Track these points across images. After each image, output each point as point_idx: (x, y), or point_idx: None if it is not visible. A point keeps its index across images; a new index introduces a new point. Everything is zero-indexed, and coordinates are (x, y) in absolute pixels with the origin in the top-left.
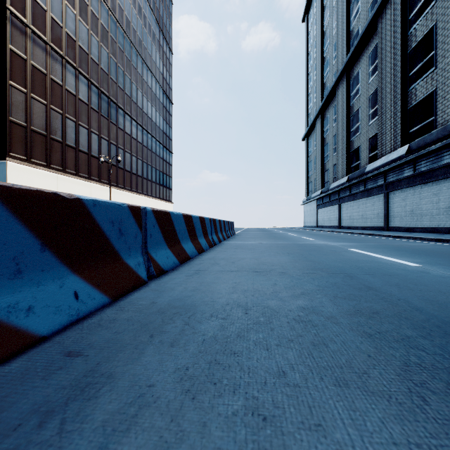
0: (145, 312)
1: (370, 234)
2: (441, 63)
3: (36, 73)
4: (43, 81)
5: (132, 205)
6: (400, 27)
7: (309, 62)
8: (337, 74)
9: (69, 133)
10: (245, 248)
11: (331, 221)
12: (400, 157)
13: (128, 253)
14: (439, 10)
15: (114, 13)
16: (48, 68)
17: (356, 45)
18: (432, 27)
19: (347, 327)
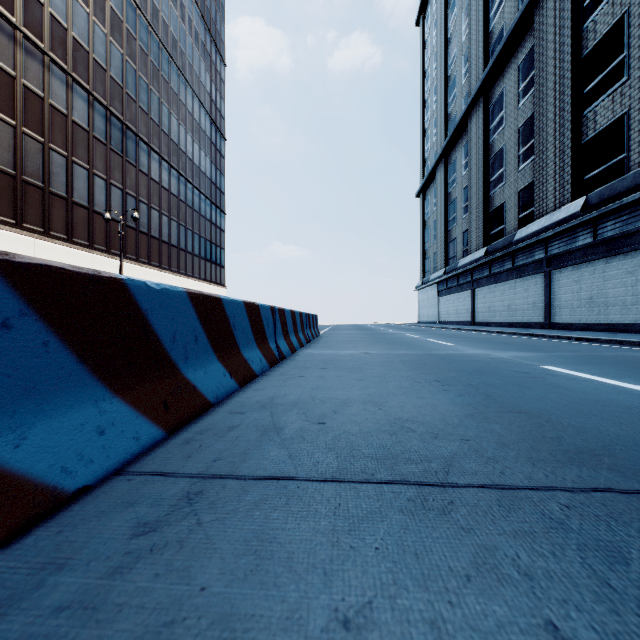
0: None
1: (535, 335)
2: (639, 70)
3: None
4: (9, 87)
5: None
6: (570, 19)
7: (425, 83)
8: (470, 97)
9: (55, 174)
10: (341, 367)
11: (460, 315)
12: (572, 217)
13: None
14: None
15: None
16: (19, 68)
17: (499, 51)
18: (622, 16)
19: None
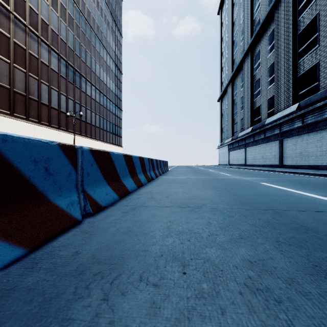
0: (59, 272)
1: (271, 170)
2: (323, 42)
3: (17, 48)
4: (23, 54)
5: (64, 144)
6: (291, 16)
7: (222, 44)
8: (244, 52)
9: (43, 94)
10: (176, 182)
11: (239, 161)
12: (292, 113)
13: (58, 193)
14: (322, 2)
15: (78, 5)
16: (27, 45)
17: (258, 30)
18: (316, 15)
19: (324, 304)
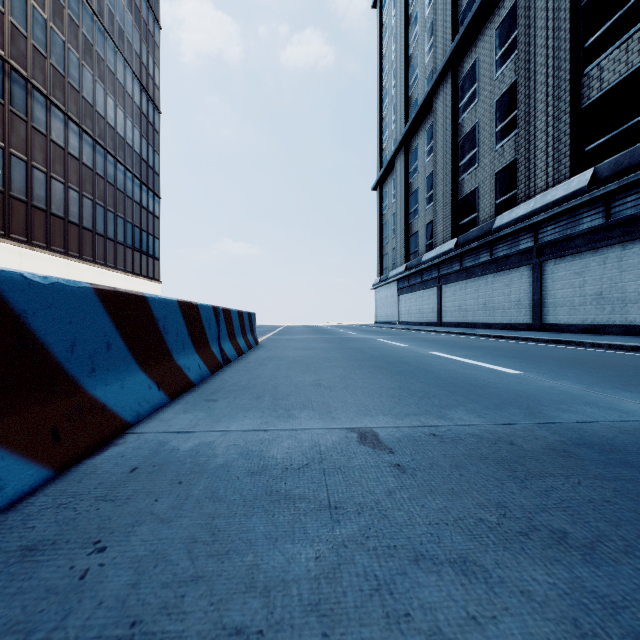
0: None
1: (563, 341)
2: None
3: None
4: None
5: None
6: None
7: (383, 69)
8: (437, 71)
9: None
10: None
11: (424, 315)
12: (575, 194)
13: None
14: None
15: None
16: None
17: (474, 12)
18: None
19: None
